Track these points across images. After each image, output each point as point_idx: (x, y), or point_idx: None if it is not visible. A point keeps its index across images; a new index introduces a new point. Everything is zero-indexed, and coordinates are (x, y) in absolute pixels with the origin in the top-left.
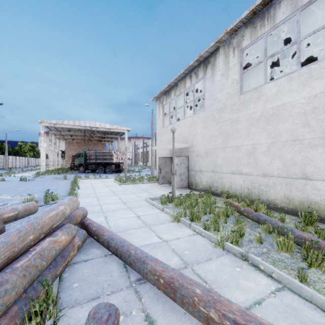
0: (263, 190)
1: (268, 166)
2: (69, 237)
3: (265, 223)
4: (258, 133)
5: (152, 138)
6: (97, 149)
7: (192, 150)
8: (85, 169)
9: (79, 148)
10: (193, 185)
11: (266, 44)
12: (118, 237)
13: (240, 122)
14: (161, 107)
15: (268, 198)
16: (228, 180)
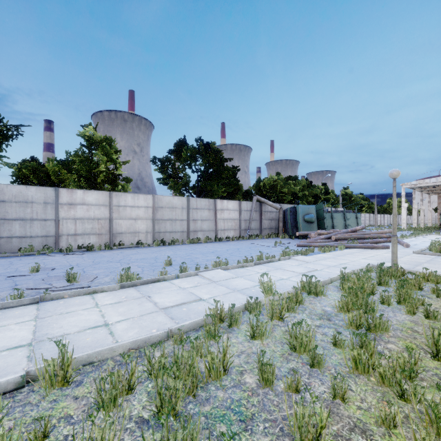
0: None
1: None
2: (386, 236)
3: None
4: None
5: None
6: None
7: None
8: None
9: None
10: None
11: None
12: (399, 239)
13: None
14: None
15: None
16: None
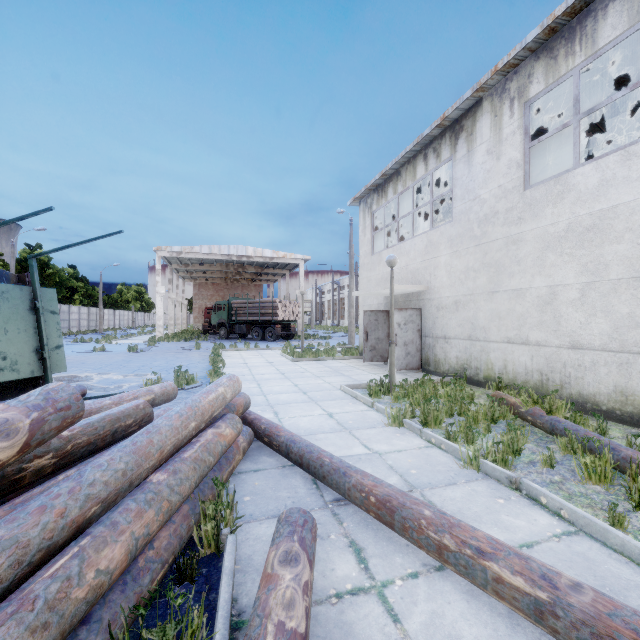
0: (572, 376)
1: (581, 328)
2: (234, 432)
3: (565, 434)
4: (560, 265)
5: (351, 274)
6: (249, 296)
7: (429, 297)
8: (228, 332)
9: (218, 294)
10: (431, 365)
11: (577, 90)
12: (302, 440)
13: (524, 243)
14: (368, 216)
15: (581, 392)
16: (501, 355)
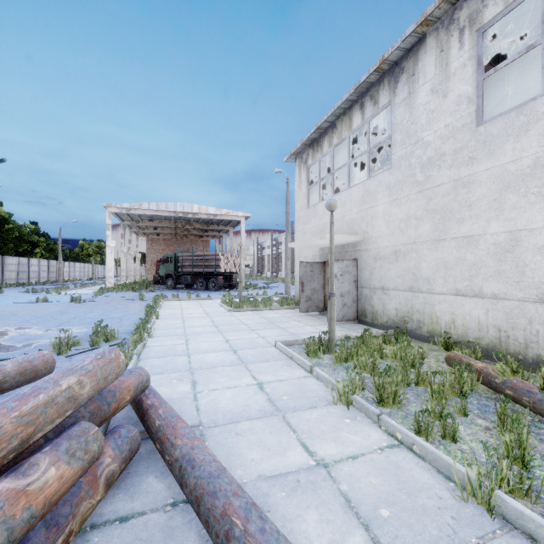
0: (540, 334)
1: None
2: (73, 468)
3: None
4: (525, 206)
5: (287, 229)
6: (196, 250)
7: (366, 248)
8: (175, 283)
9: (169, 249)
10: (368, 316)
11: None
12: (205, 460)
13: (477, 185)
14: (303, 170)
15: None
16: (448, 307)
